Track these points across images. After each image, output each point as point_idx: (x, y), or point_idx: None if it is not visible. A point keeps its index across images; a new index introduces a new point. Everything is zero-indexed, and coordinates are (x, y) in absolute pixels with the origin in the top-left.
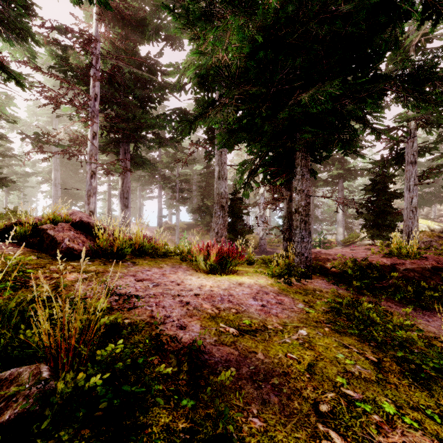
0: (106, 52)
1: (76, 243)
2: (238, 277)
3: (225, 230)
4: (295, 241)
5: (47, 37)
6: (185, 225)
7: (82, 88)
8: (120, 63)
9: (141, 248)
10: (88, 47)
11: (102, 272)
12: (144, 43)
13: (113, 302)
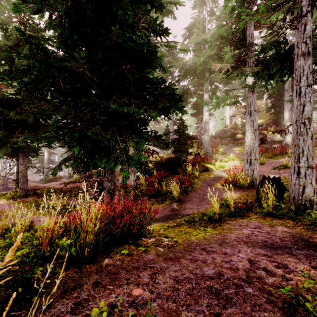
0: None
1: None
2: None
3: None
4: (20, 184)
5: None
6: None
7: None
8: None
9: None
10: None
11: None
12: None
13: None
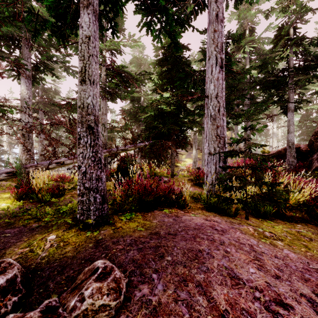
0: None
1: None
2: None
3: None
4: None
5: None
6: None
7: None
8: None
9: None
10: None
11: None
12: None
13: None
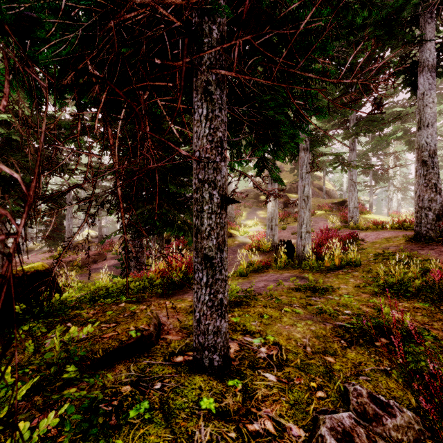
0: None
1: None
2: None
3: None
4: None
5: None
6: None
7: None
8: None
9: None
10: None
11: None
12: None
13: None
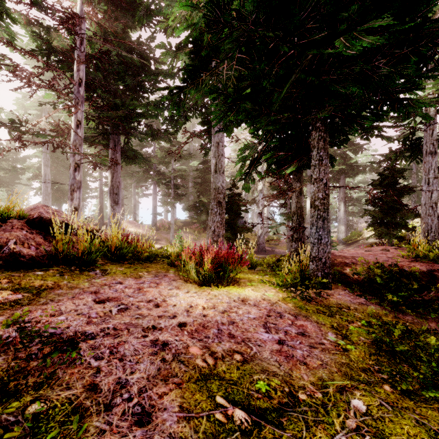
0: (93, 34)
1: (26, 247)
2: (240, 290)
3: (223, 229)
4: (310, 243)
5: (26, 16)
6: (181, 223)
7: (68, 75)
8: (107, 45)
9: (118, 251)
10: (70, 25)
11: (50, 288)
12: (135, 28)
13: (35, 352)
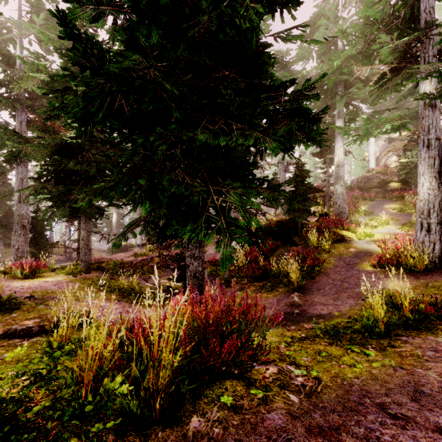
0: None
1: None
2: (44, 278)
3: (28, 246)
4: (82, 255)
5: None
6: None
7: None
8: None
9: None
10: None
11: None
12: None
13: None
